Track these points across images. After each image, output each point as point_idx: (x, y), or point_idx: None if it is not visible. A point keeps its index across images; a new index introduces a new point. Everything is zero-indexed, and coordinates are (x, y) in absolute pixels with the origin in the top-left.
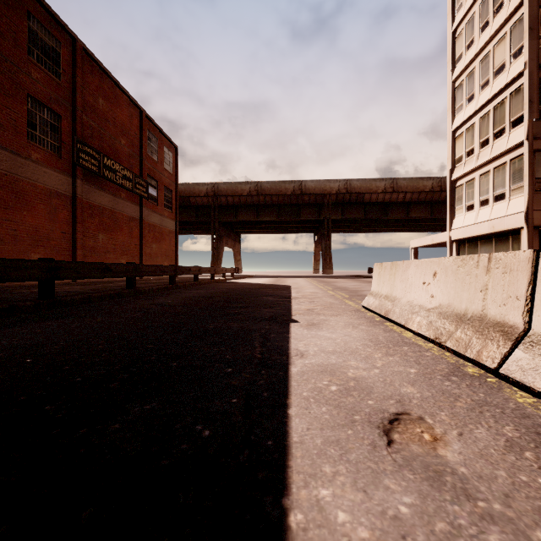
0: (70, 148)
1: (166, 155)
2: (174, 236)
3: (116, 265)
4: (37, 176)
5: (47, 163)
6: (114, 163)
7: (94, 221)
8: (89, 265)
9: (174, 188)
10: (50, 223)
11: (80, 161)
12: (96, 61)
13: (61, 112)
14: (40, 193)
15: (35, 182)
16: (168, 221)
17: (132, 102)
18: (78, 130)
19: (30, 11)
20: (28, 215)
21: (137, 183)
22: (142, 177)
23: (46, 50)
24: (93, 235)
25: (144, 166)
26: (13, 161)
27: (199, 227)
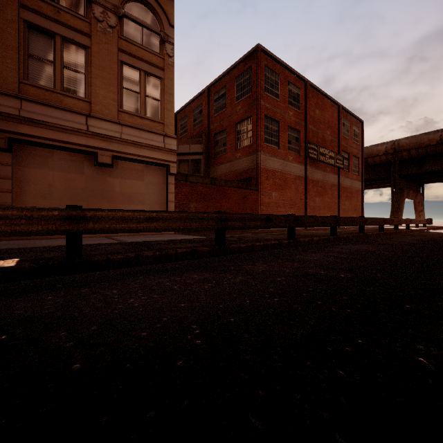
0: (303, 148)
1: (354, 131)
2: (360, 193)
3: (357, 218)
4: (291, 169)
5: (295, 161)
6: (324, 150)
7: (313, 190)
8: (348, 218)
9: (360, 155)
10: (295, 194)
11: (309, 155)
12: (315, 88)
13: (300, 128)
14: (292, 178)
15: (290, 173)
16: (356, 183)
17: (333, 103)
18: (307, 136)
19: (288, 80)
20: (288, 191)
21: (337, 159)
22: (339, 154)
23: (294, 97)
24: (313, 199)
25: (340, 146)
26: (283, 164)
27: (374, 183)
